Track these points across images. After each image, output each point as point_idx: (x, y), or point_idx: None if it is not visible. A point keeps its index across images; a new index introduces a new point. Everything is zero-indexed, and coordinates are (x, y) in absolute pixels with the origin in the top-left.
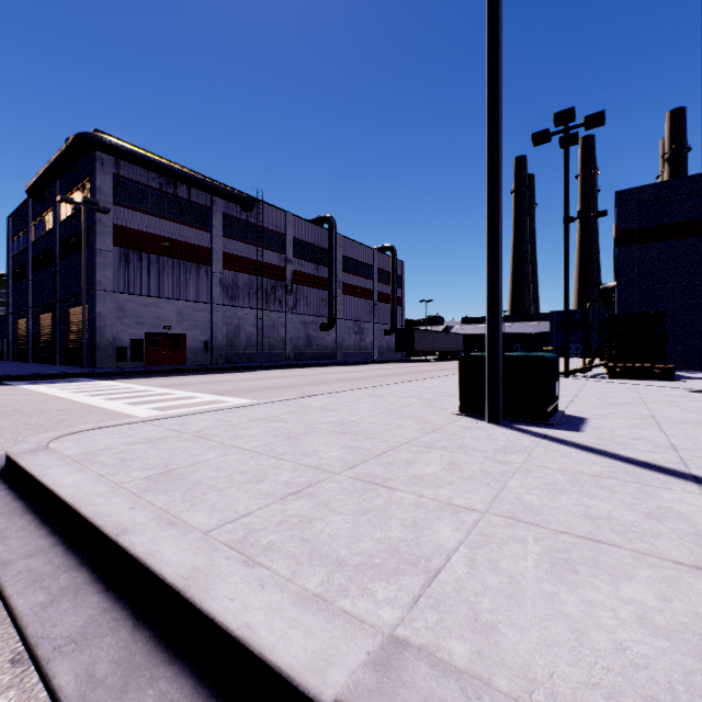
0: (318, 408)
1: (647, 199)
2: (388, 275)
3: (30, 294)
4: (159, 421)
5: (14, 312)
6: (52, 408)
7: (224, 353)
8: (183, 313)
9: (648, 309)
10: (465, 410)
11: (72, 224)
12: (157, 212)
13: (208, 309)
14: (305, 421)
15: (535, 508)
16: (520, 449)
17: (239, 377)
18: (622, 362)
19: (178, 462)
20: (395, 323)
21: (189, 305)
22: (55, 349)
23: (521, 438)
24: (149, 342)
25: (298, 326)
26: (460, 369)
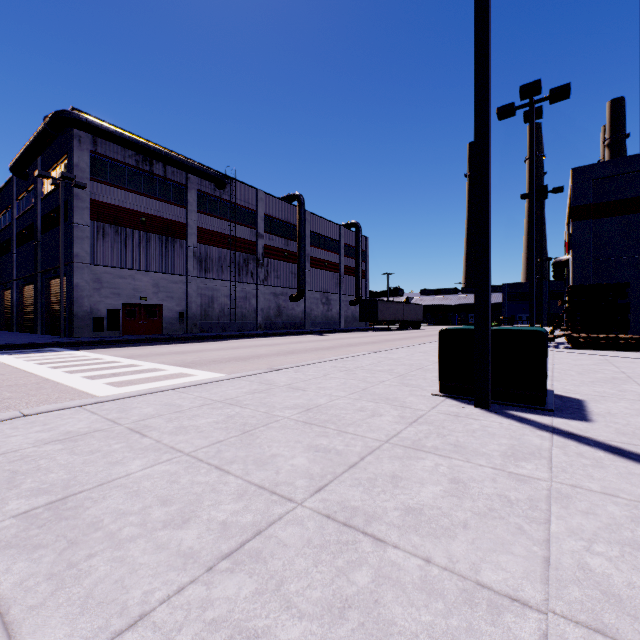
0: (283, 386)
1: (603, 175)
2: (354, 250)
3: (14, 267)
4: (98, 406)
5: (1, 283)
6: (3, 383)
7: (198, 323)
8: (159, 284)
9: (604, 281)
10: (446, 391)
11: (52, 199)
12: (133, 188)
13: (183, 281)
14: (266, 405)
15: (624, 596)
16: (533, 451)
17: (210, 347)
18: (580, 332)
19: (86, 478)
20: (360, 294)
21: (164, 277)
22: (36, 319)
23: (525, 432)
24: (126, 313)
25: (269, 297)
26: (440, 344)
